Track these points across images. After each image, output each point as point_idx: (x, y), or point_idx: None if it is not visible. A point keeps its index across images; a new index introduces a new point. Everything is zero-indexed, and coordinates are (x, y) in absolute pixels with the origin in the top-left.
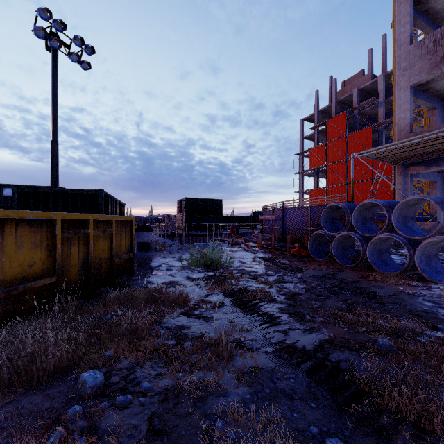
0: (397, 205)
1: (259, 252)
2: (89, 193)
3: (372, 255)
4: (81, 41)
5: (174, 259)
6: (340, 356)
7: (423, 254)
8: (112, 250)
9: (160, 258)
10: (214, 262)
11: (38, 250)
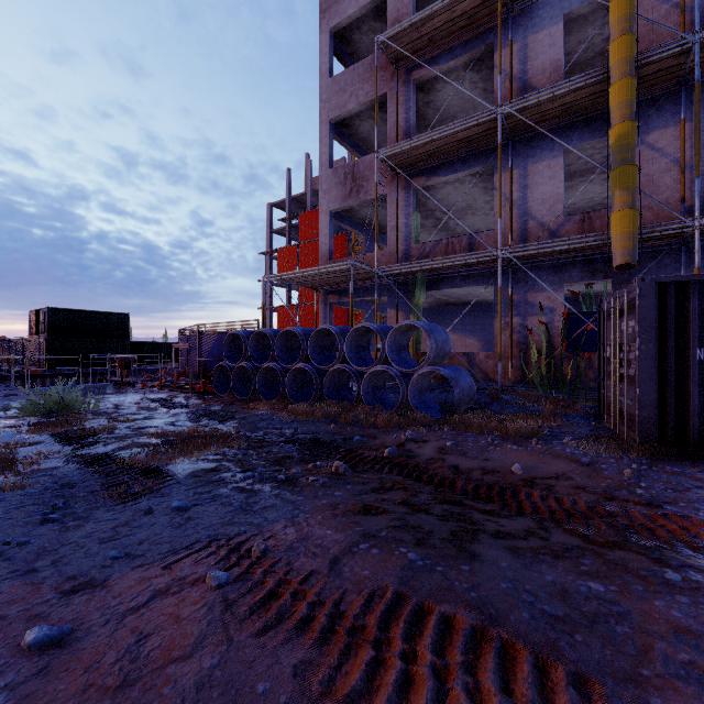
0: (278, 336)
1: (155, 392)
2: None
3: (263, 385)
4: None
5: None
6: (123, 452)
7: (295, 381)
8: None
9: None
10: (62, 407)
11: None
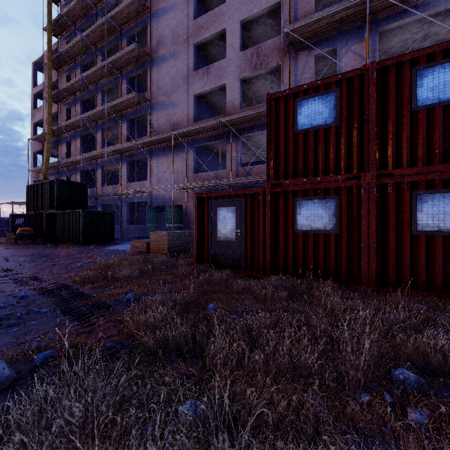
0: None
1: None
2: None
3: None
4: None
5: None
6: None
7: None
8: None
9: None
10: None
11: None
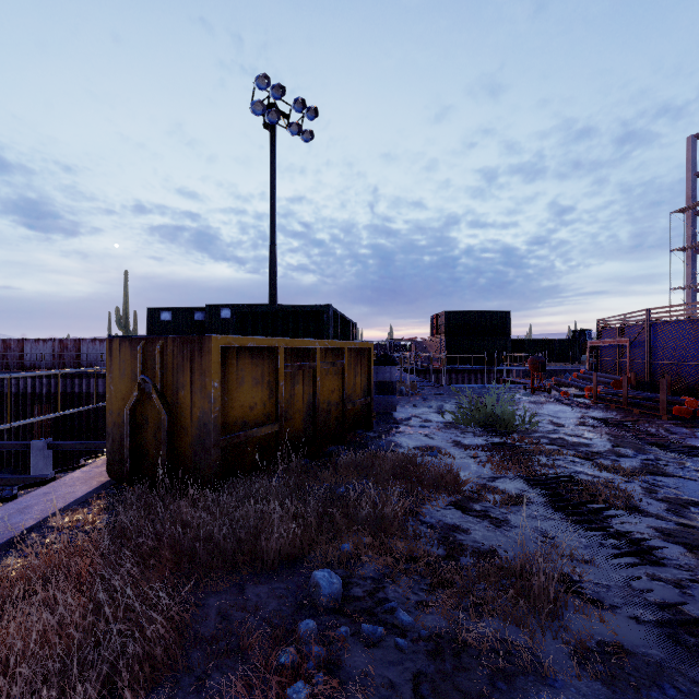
0: None
1: (591, 407)
2: (313, 311)
3: None
4: (302, 105)
5: (430, 409)
6: None
7: None
8: (344, 392)
9: (408, 407)
10: (500, 420)
11: (259, 387)
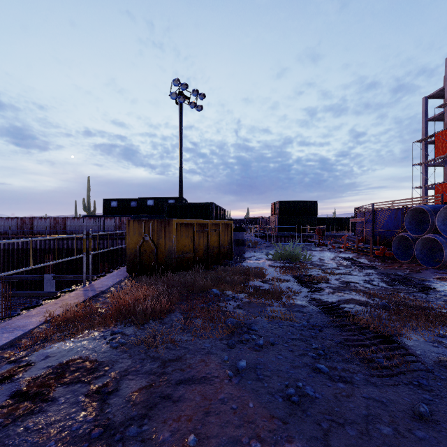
0: None
1: (342, 252)
2: (205, 205)
3: None
4: (197, 92)
5: (262, 253)
6: (347, 306)
7: None
8: (220, 242)
9: (251, 252)
10: (293, 257)
11: (187, 238)
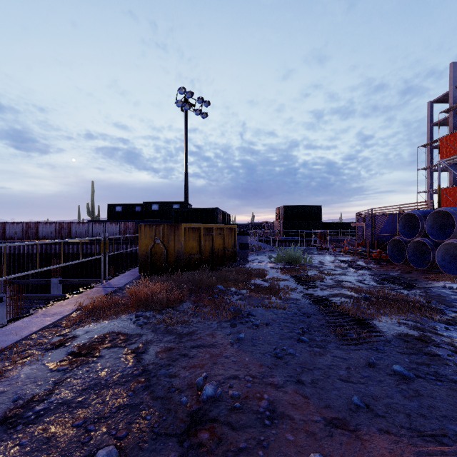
0: None
1: (342, 255)
2: (210, 210)
3: (442, 260)
4: (202, 100)
5: (265, 256)
6: (334, 299)
7: None
8: (224, 245)
9: (255, 255)
10: (293, 260)
11: (194, 241)
